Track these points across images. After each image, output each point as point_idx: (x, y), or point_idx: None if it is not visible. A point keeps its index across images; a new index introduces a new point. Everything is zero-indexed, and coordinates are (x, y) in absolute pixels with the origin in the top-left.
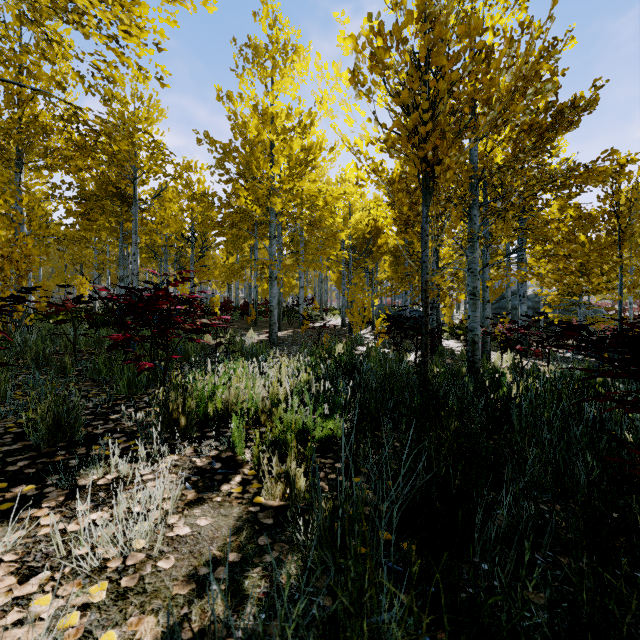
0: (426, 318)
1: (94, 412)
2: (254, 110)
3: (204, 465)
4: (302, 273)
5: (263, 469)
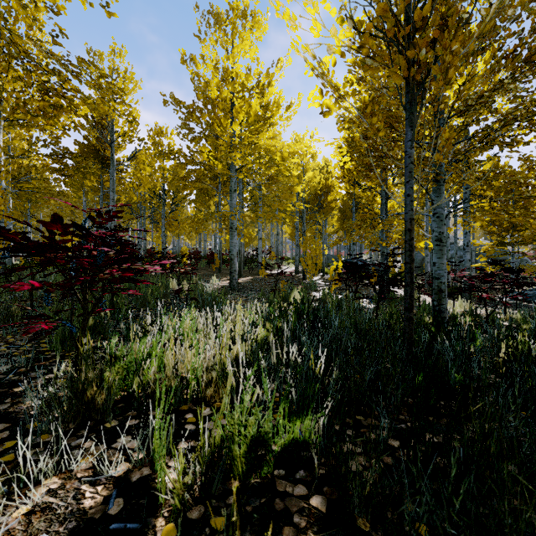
0: (411, 264)
1: (0, 381)
2: (215, 68)
3: (93, 506)
4: (260, 226)
5: (190, 518)
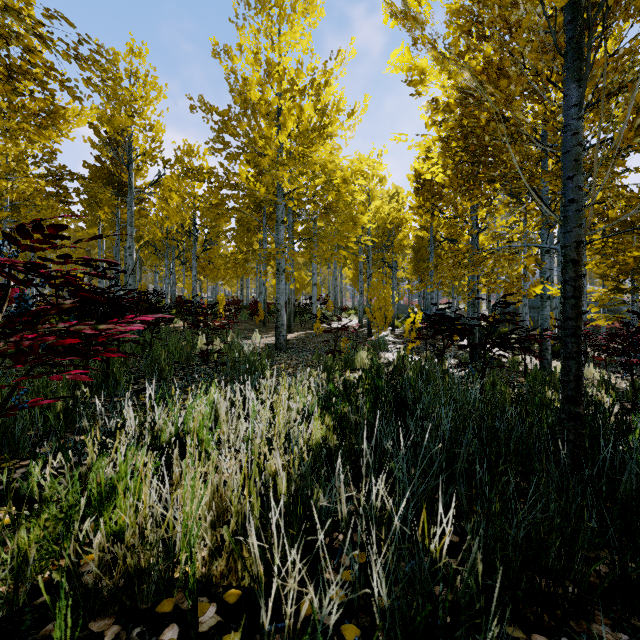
0: (577, 321)
1: None
2: (255, 59)
3: None
4: (315, 269)
5: None
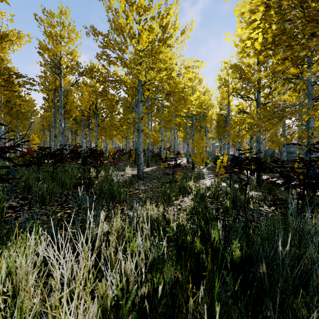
0: None
1: None
2: None
3: None
4: (163, 132)
5: None
